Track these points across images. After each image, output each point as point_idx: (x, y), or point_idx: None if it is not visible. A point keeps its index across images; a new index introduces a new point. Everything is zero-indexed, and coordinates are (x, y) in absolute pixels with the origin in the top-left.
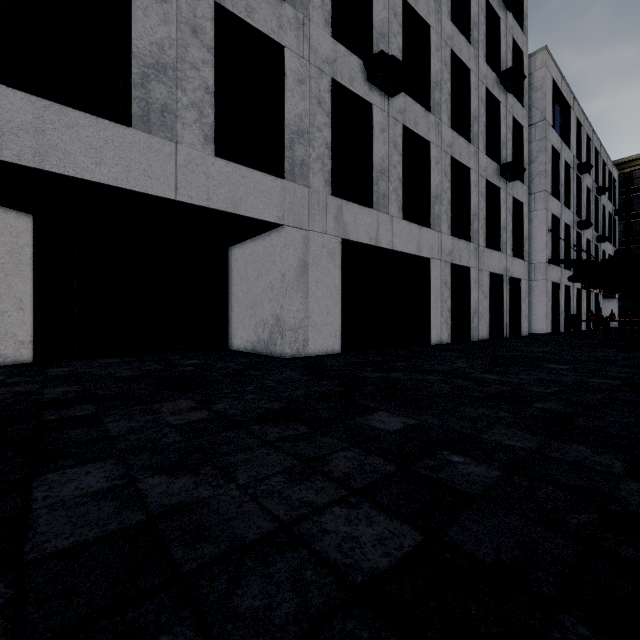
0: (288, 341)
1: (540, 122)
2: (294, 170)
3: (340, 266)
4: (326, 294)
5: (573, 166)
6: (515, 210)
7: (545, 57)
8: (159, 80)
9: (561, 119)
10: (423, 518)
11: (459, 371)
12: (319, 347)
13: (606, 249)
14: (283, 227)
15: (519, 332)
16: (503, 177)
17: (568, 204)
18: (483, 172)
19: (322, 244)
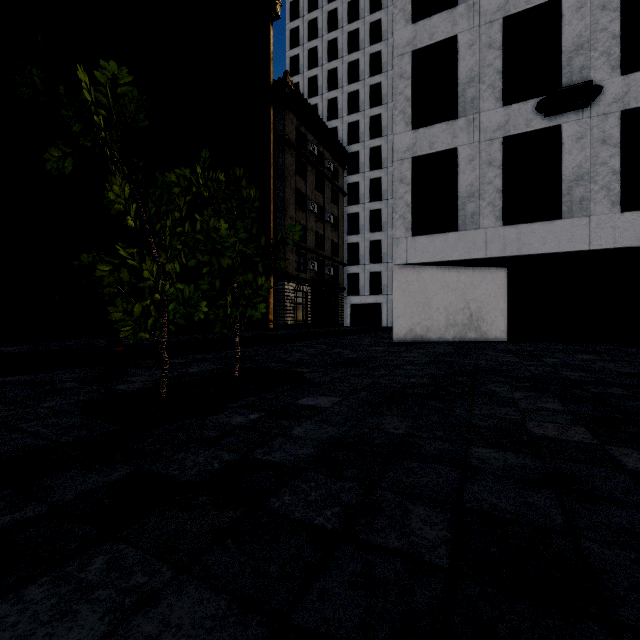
0: None
1: None
2: None
3: None
4: None
5: None
6: None
7: None
8: (578, 185)
9: None
10: None
11: None
12: None
13: None
14: None
15: None
16: None
17: None
18: None
19: None
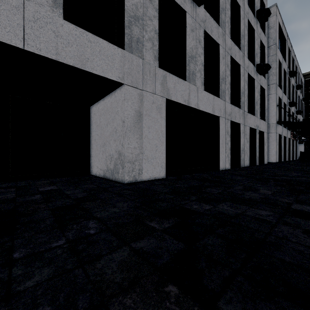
0: (127, 170)
1: (273, 45)
2: (131, 44)
3: (165, 117)
4: (155, 136)
5: (287, 72)
6: (260, 93)
7: (275, 9)
8: None
9: (281, 46)
10: None
11: (275, 200)
12: (150, 174)
13: (299, 118)
14: (123, 86)
15: (263, 161)
16: (257, 72)
17: (285, 92)
18: (246, 68)
19: (152, 101)
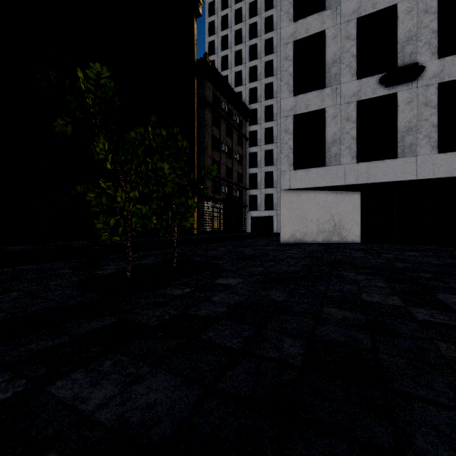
0: None
1: None
2: None
3: None
4: None
5: None
6: None
7: None
8: (408, 135)
9: None
10: (453, 264)
11: None
12: None
13: None
14: None
15: None
16: None
17: None
18: None
19: None
